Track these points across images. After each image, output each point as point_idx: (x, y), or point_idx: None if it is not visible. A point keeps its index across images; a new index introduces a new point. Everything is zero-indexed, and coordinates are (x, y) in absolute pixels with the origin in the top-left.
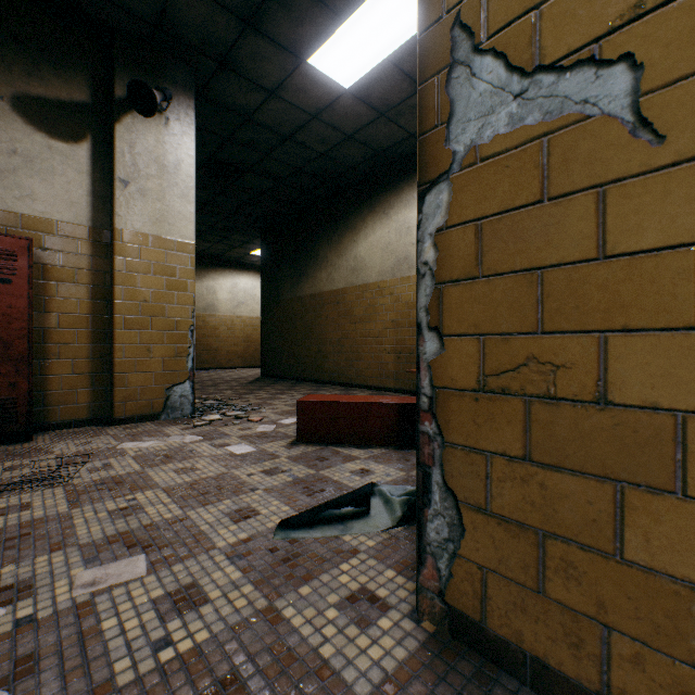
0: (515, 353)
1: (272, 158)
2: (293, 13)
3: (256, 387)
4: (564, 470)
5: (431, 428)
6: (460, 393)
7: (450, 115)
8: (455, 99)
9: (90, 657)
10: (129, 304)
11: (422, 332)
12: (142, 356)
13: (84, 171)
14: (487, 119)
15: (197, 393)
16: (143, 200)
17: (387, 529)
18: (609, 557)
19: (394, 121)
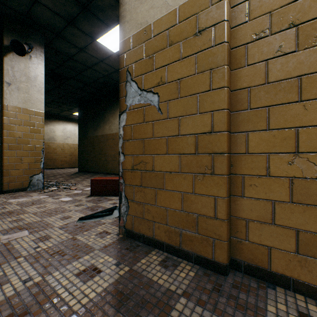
0: (139, 160)
1: (82, 74)
2: (90, 22)
3: (75, 176)
4: (147, 187)
5: (122, 181)
6: (128, 170)
7: (126, 95)
8: (127, 91)
9: (12, 252)
10: (11, 139)
11: (120, 154)
12: (18, 162)
13: None
14: (133, 99)
15: (45, 179)
16: (18, 92)
17: (117, 217)
18: (155, 206)
19: None
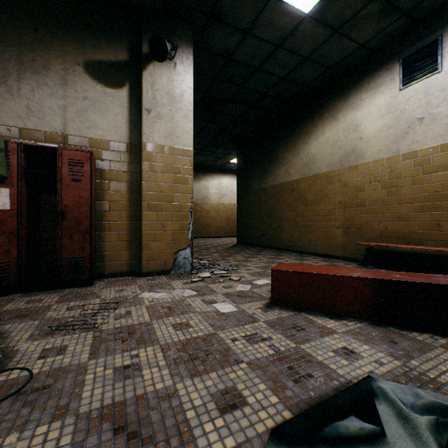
0: None
1: (245, 88)
2: None
3: (234, 251)
4: None
5: None
6: None
7: None
8: None
9: None
10: (151, 194)
11: None
12: (159, 230)
13: (124, 106)
14: None
15: (195, 254)
16: (160, 122)
17: None
18: None
19: (346, 35)
